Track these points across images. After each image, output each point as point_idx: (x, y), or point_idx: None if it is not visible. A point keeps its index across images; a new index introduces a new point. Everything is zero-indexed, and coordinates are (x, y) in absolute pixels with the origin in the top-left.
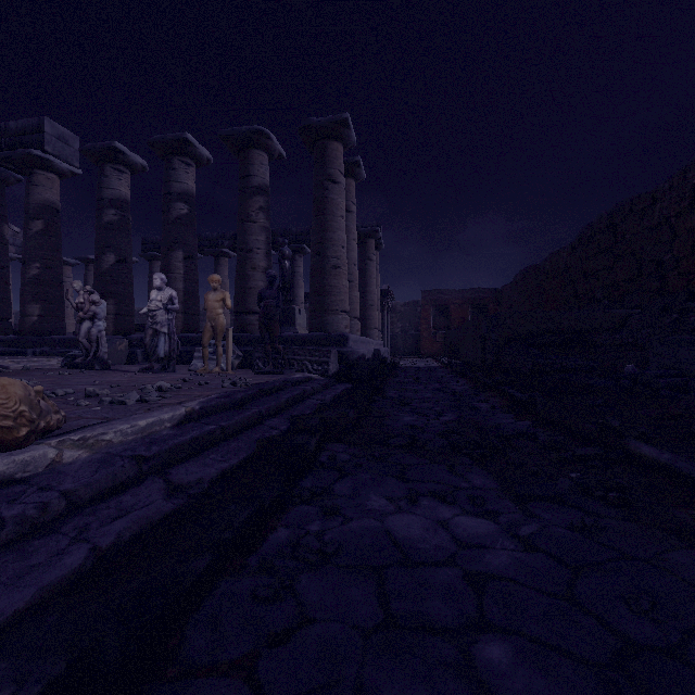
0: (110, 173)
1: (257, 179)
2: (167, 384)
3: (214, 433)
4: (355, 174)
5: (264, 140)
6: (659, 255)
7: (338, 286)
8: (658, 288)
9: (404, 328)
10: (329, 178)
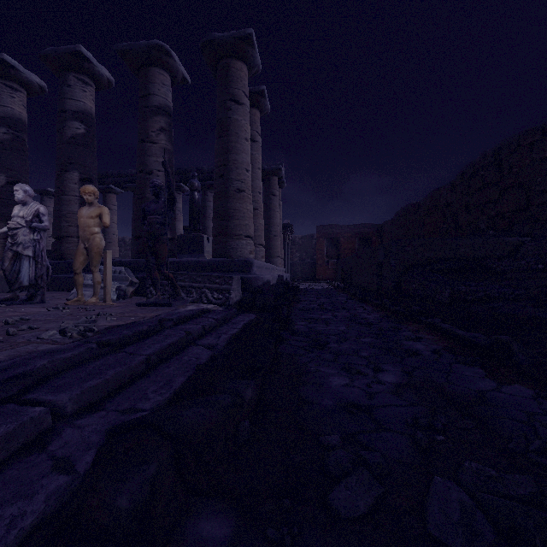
0: (0, 89)
1: (158, 99)
2: None
3: None
4: (260, 104)
5: (165, 58)
6: None
7: (242, 210)
8: None
9: (301, 257)
10: (233, 98)
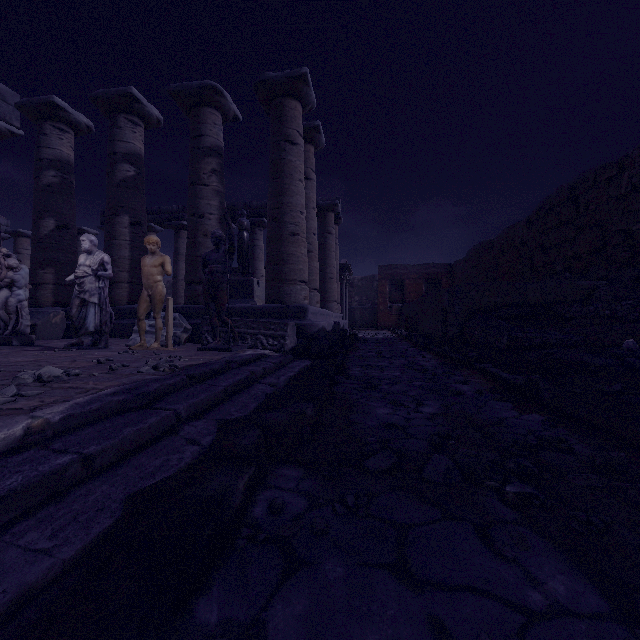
0: (49, 131)
1: (210, 139)
2: (58, 371)
3: (61, 474)
4: (315, 140)
5: (217, 97)
6: (628, 225)
7: (296, 254)
8: (627, 258)
9: (361, 301)
10: (287, 139)
